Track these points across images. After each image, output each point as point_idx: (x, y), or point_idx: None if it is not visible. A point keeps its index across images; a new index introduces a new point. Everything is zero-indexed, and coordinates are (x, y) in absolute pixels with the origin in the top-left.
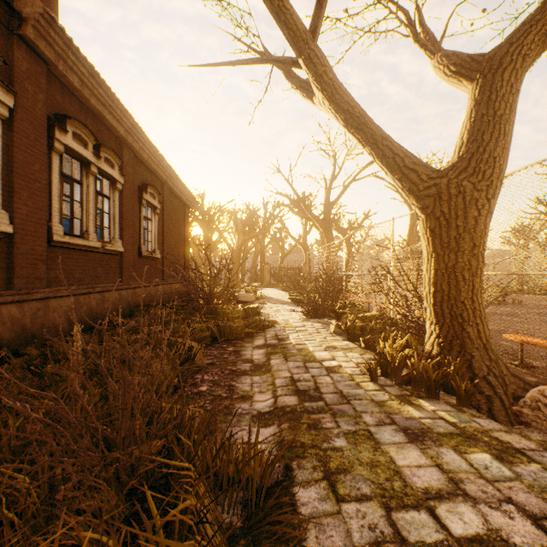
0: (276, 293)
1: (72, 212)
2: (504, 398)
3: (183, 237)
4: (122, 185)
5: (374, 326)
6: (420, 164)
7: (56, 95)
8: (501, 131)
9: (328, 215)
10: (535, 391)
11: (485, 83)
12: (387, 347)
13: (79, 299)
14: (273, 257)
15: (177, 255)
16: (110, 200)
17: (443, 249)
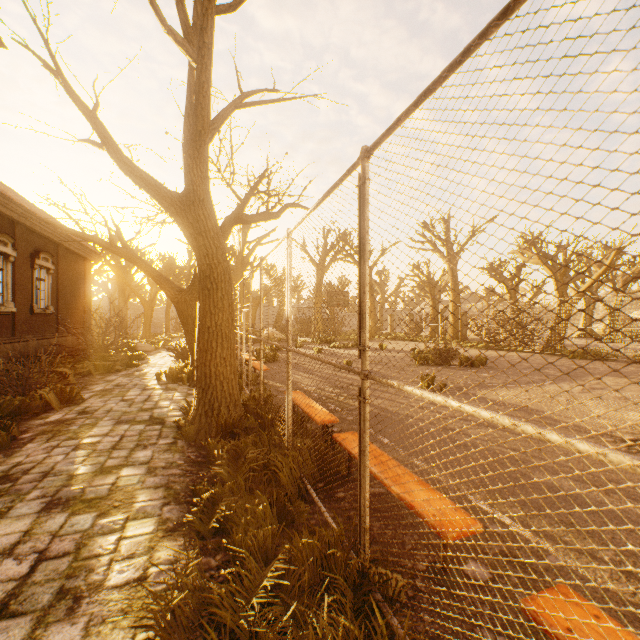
0: None
1: None
2: None
3: (83, 290)
4: (15, 256)
5: None
6: (173, 288)
7: None
8: None
9: (241, 271)
10: None
11: None
12: (177, 367)
13: None
14: None
15: (75, 308)
16: (4, 271)
17: (183, 323)
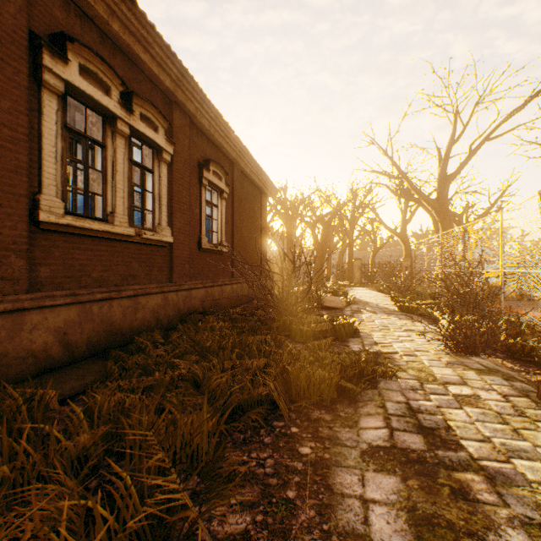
0: (371, 295)
1: (85, 184)
2: None
3: (259, 229)
4: (172, 156)
5: None
6: None
7: (54, 9)
8: None
9: (444, 193)
10: None
11: None
12: None
13: (90, 308)
14: (361, 253)
15: (251, 249)
16: (154, 175)
17: None
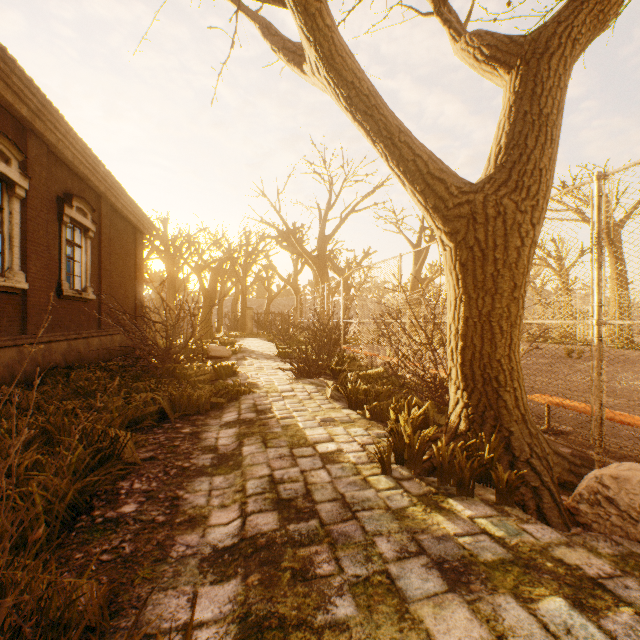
0: (260, 345)
1: None
2: (553, 489)
3: (133, 272)
4: (27, 191)
5: (381, 389)
6: (449, 172)
7: None
8: (548, 135)
9: (323, 251)
10: (592, 478)
11: (528, 71)
12: (401, 421)
13: None
14: (257, 301)
15: (124, 295)
16: (4, 211)
17: (476, 290)
